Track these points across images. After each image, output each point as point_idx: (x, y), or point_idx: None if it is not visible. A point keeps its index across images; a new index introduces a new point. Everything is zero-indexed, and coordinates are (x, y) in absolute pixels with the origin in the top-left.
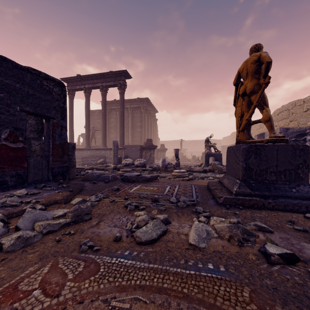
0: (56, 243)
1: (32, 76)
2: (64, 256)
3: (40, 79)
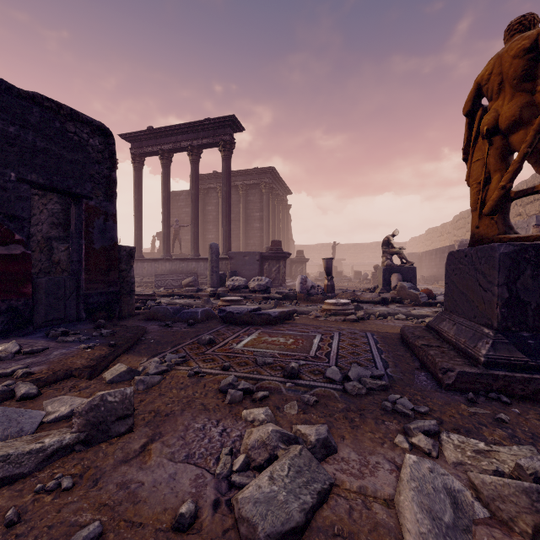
0: (1, 532)
1: (44, 113)
2: None
3: (61, 120)
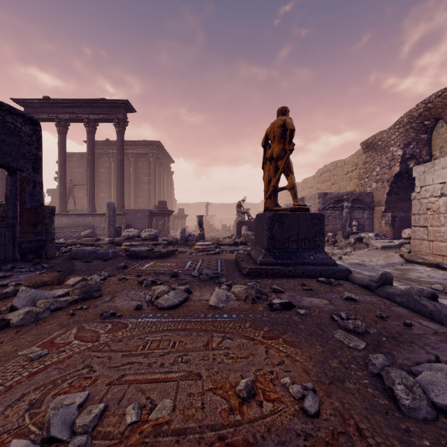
0: (71, 316)
1: None
2: (88, 323)
3: (2, 113)
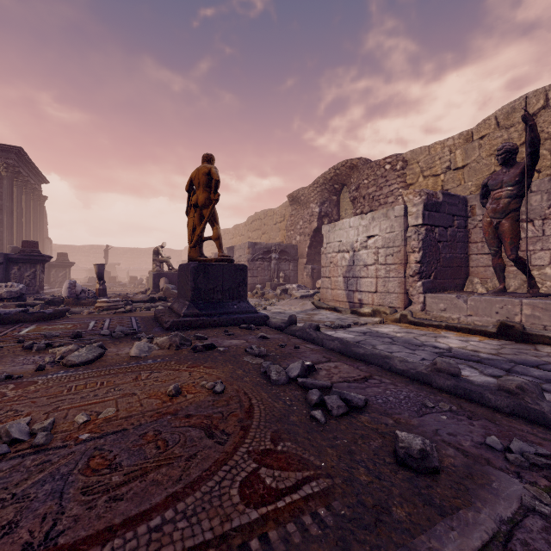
0: None
1: None
2: None
3: None
